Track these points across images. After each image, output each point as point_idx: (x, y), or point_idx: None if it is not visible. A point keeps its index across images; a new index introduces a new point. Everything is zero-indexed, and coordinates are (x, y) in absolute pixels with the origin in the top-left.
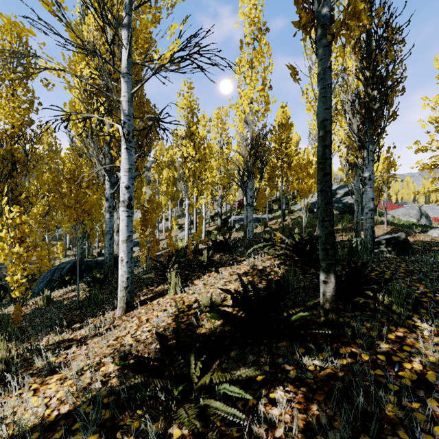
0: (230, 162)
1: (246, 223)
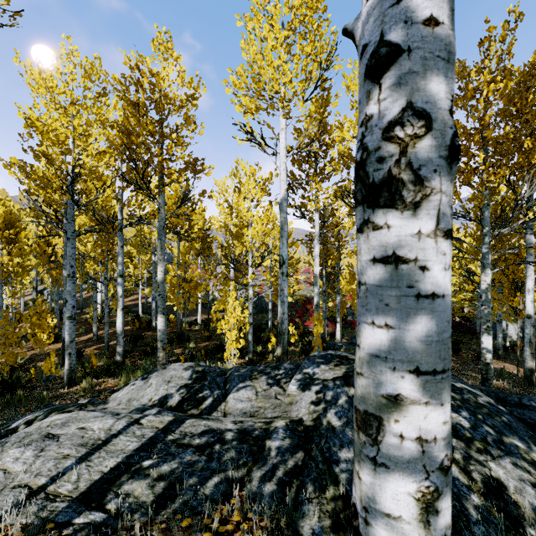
0: None
1: None
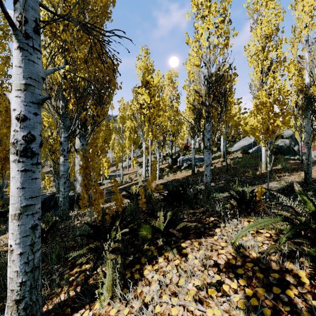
0: (179, 113)
1: (194, 163)
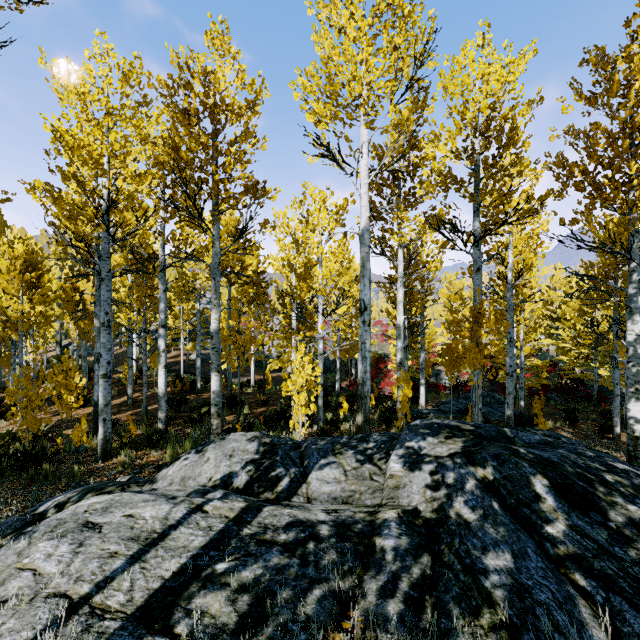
0: None
1: None
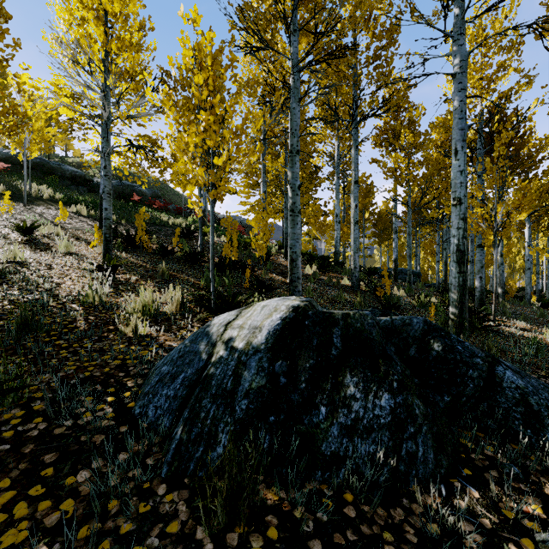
0: None
1: None
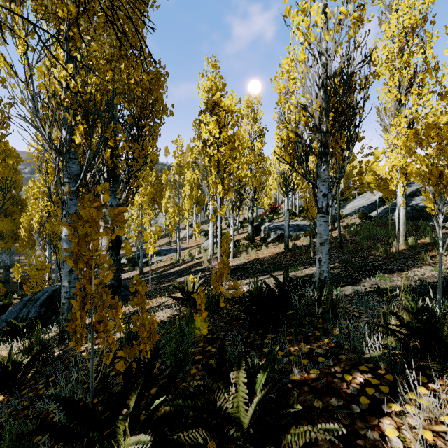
0: (263, 158)
1: (288, 234)
